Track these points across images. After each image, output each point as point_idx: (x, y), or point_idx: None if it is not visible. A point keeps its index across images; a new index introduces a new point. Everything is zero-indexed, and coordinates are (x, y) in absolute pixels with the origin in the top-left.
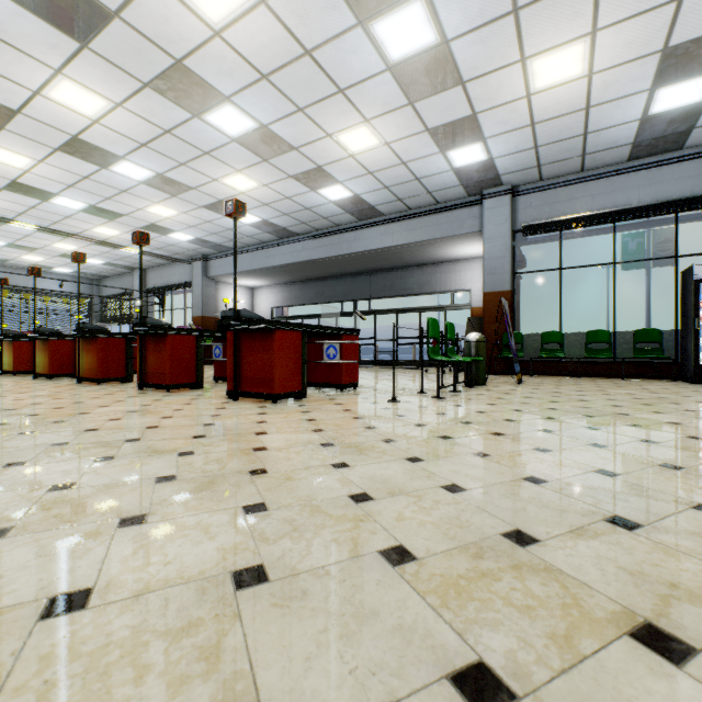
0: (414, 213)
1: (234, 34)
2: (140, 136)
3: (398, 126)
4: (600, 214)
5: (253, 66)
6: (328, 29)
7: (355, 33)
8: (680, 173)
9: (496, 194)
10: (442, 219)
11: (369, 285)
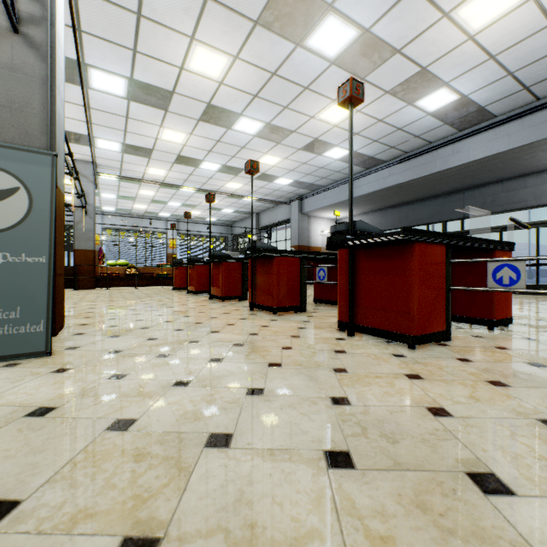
0: (543, 102)
1: None
2: (253, 87)
3: None
4: None
5: None
6: None
7: None
8: None
9: None
10: None
11: (461, 204)
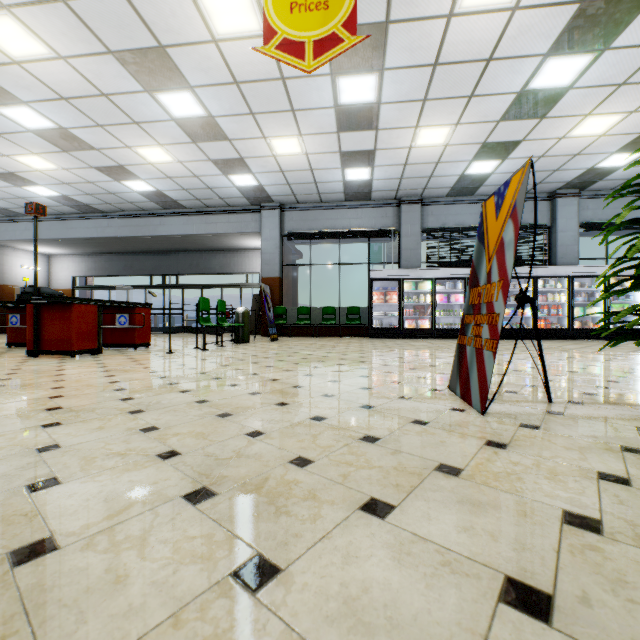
0: (211, 210)
1: (34, 67)
2: None
3: (187, 153)
4: (331, 232)
5: (53, 90)
6: (121, 87)
7: (144, 95)
8: (370, 214)
9: (270, 208)
10: (233, 219)
11: (177, 263)
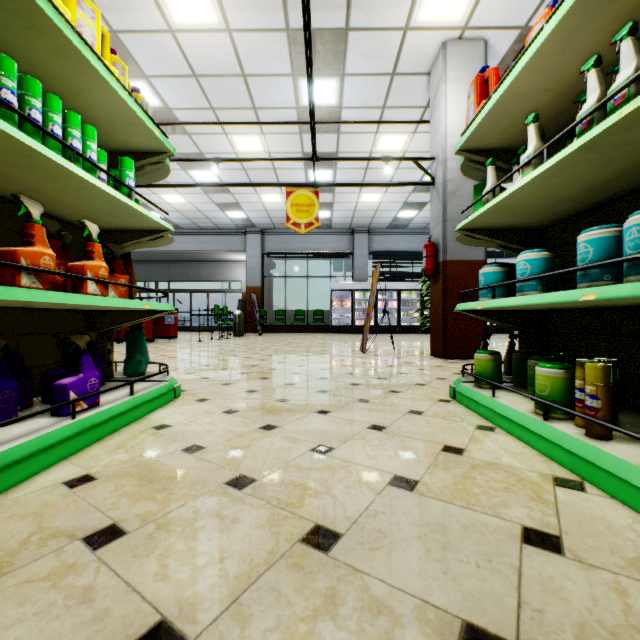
0: (205, 232)
1: None
2: None
3: (198, 199)
4: (301, 252)
5: None
6: None
7: (180, 171)
8: (331, 240)
9: (253, 232)
10: (223, 240)
11: (169, 271)
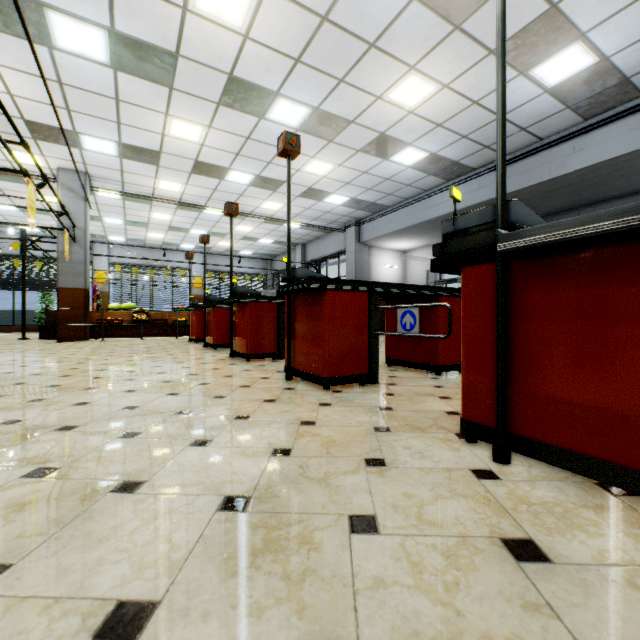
0: None
1: None
2: (293, 44)
3: None
4: None
5: None
6: None
7: None
8: None
9: None
10: None
11: None
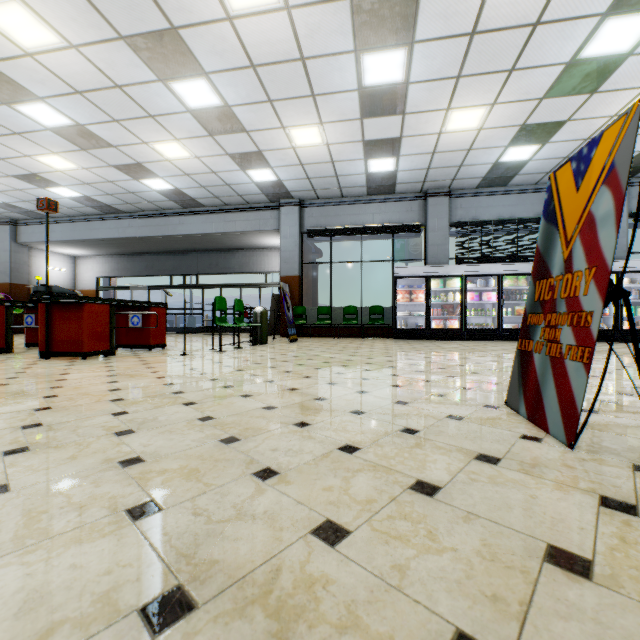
0: (230, 208)
1: (46, 59)
2: None
3: (204, 148)
4: (353, 228)
5: (67, 83)
6: (135, 77)
7: (158, 85)
8: (394, 209)
9: (289, 204)
10: (252, 217)
11: (197, 262)
